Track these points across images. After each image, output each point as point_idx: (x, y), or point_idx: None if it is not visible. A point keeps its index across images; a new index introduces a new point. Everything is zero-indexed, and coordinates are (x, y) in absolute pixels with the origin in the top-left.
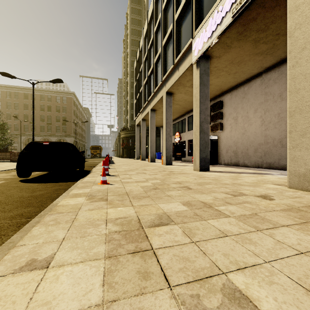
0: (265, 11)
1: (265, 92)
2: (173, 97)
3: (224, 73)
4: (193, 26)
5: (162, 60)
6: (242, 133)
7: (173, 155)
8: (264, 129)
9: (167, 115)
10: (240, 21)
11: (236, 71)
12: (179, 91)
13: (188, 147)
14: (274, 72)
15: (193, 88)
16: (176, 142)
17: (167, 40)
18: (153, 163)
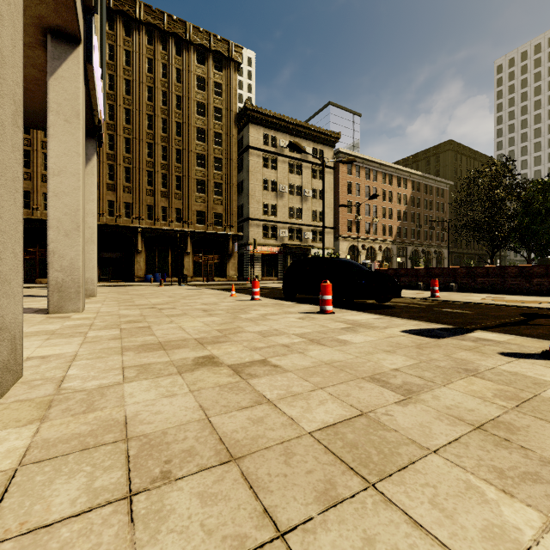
0: None
1: None
2: None
3: None
4: None
5: None
6: None
7: None
8: None
9: None
10: None
11: None
12: None
13: None
14: None
15: None
16: None
17: None
18: None
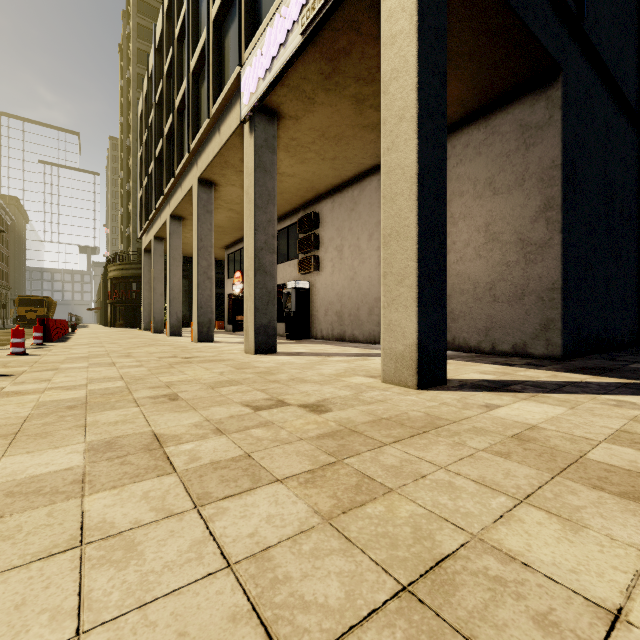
0: (364, 42)
1: None
2: (217, 193)
3: (314, 156)
4: (241, 39)
5: (190, 106)
6: (350, 278)
7: (230, 320)
8: None
9: (202, 230)
10: (323, 50)
11: (335, 156)
12: (229, 181)
13: None
14: None
15: None
16: (236, 292)
17: (200, 63)
18: (175, 338)
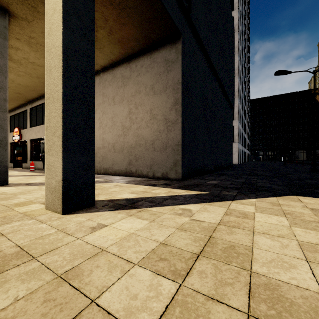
0: None
1: (102, 93)
2: None
3: None
4: None
5: None
6: None
7: (12, 160)
8: (102, 132)
9: None
10: None
11: None
12: None
13: (30, 150)
14: (109, 73)
15: (12, 62)
16: (15, 141)
17: None
18: None
